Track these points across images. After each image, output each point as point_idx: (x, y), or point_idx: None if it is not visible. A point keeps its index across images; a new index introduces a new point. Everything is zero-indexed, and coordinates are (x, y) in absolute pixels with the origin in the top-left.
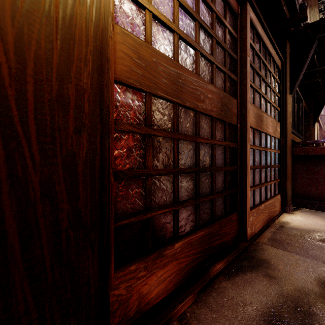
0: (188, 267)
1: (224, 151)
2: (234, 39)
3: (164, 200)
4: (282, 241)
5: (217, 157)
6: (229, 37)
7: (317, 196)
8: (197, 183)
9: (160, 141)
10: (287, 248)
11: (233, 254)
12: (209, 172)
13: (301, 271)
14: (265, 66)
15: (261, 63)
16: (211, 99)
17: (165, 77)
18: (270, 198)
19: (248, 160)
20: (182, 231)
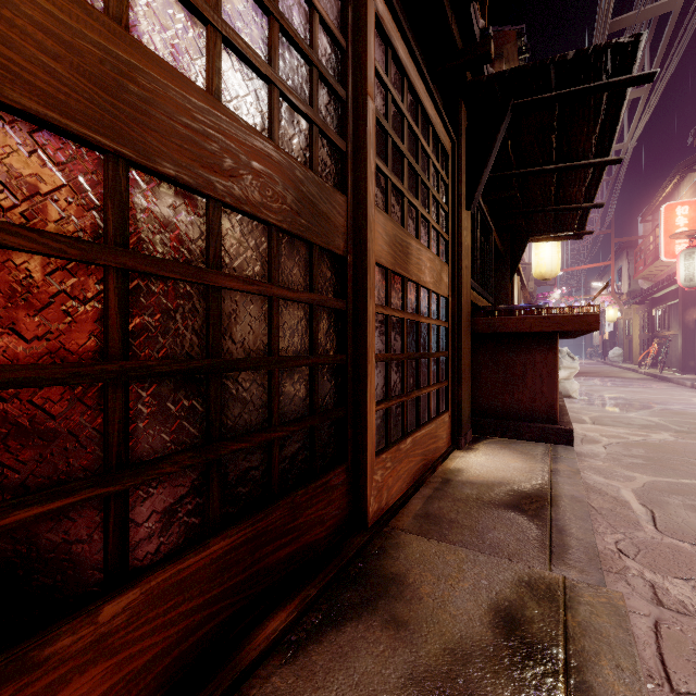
0: (168, 660)
1: (309, 316)
2: (340, 51)
3: (56, 468)
4: (441, 519)
5: (288, 331)
6: (327, 41)
7: (511, 412)
8: (210, 402)
9: (35, 270)
10: (448, 534)
11: (325, 576)
12: (260, 372)
13: (466, 591)
14: (416, 139)
15: (407, 128)
16: (263, 176)
17: (50, 51)
18: (428, 423)
19: (369, 340)
20: (150, 552)
